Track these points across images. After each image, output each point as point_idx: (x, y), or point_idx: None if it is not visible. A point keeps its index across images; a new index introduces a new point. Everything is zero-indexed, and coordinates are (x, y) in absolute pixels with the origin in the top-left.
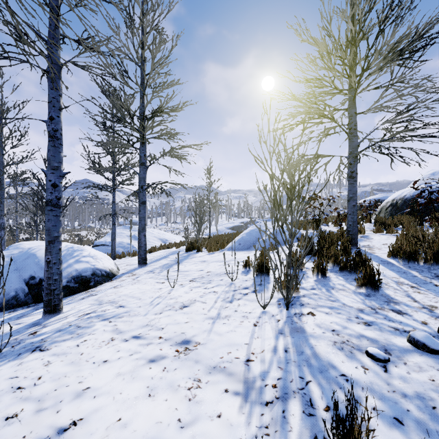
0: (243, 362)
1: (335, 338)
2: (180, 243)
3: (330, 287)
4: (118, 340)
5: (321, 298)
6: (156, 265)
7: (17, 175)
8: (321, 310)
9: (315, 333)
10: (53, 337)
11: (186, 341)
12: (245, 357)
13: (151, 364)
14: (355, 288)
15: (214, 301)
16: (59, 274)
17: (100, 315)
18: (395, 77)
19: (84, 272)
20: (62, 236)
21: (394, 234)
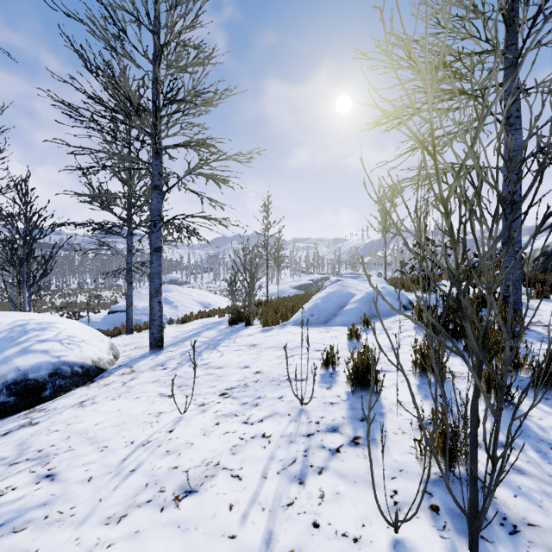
0: None
1: None
2: (226, 309)
3: (543, 442)
4: None
5: (548, 491)
6: (175, 352)
7: None
8: None
9: None
10: None
11: None
12: None
13: None
14: None
15: (260, 472)
16: None
17: None
18: None
19: (32, 372)
20: (78, 297)
21: None
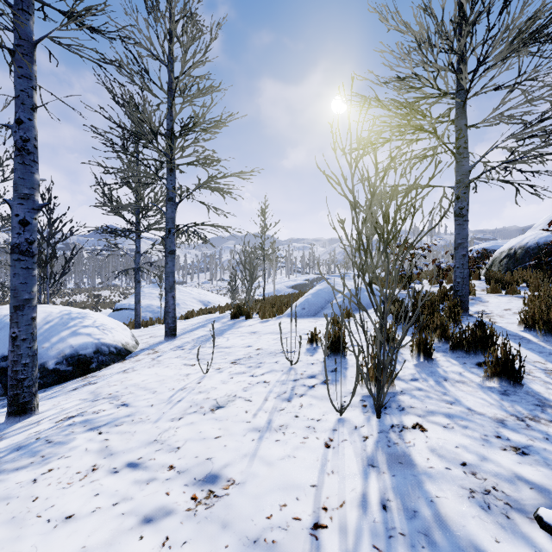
0: (307, 530)
1: (470, 482)
2: (226, 306)
3: (441, 377)
4: (102, 471)
5: (430, 396)
6: (188, 338)
7: (9, 217)
8: (434, 420)
9: (432, 469)
10: (4, 461)
11: (211, 477)
12: (312, 516)
13: (144, 528)
14: (482, 380)
15: (263, 398)
16: (31, 356)
17: (88, 420)
18: (525, 72)
19: (82, 349)
20: (78, 297)
21: (517, 295)
